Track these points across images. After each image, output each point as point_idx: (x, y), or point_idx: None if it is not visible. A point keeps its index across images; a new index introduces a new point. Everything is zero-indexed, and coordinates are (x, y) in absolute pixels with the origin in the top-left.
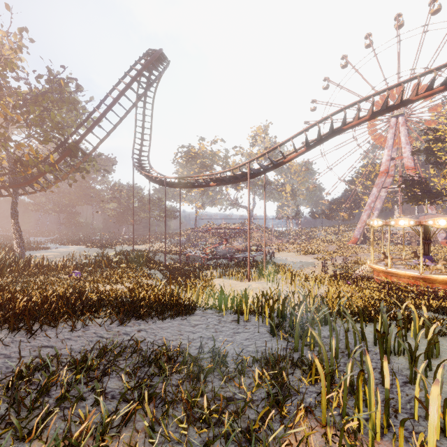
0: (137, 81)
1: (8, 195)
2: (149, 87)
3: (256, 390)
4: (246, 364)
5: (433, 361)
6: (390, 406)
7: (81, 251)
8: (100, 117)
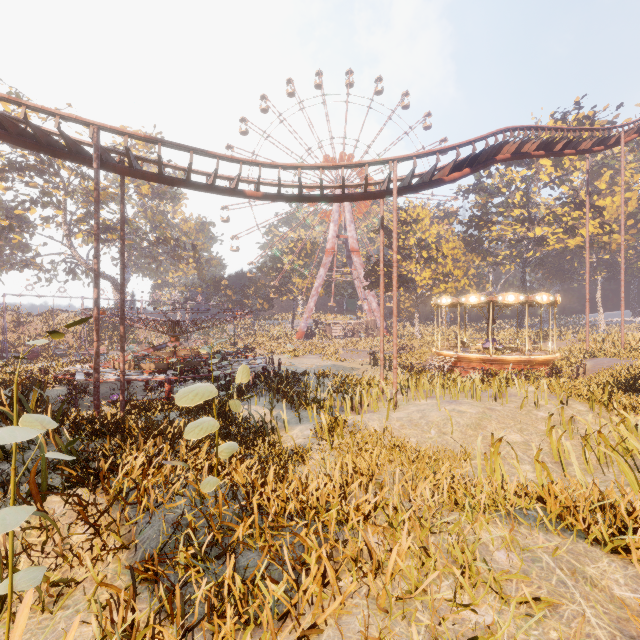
0: None
1: None
2: None
3: None
4: None
5: None
6: None
7: None
8: None
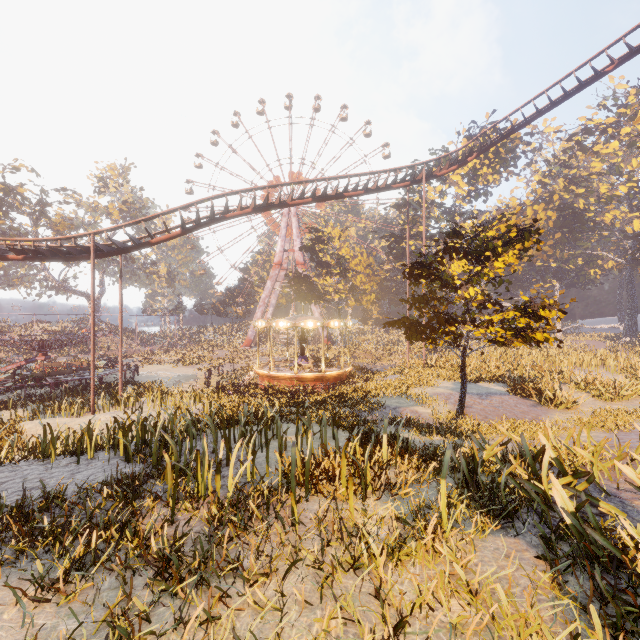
0: None
1: None
2: None
3: (106, 506)
4: (93, 493)
5: (273, 441)
6: (227, 476)
7: None
8: None
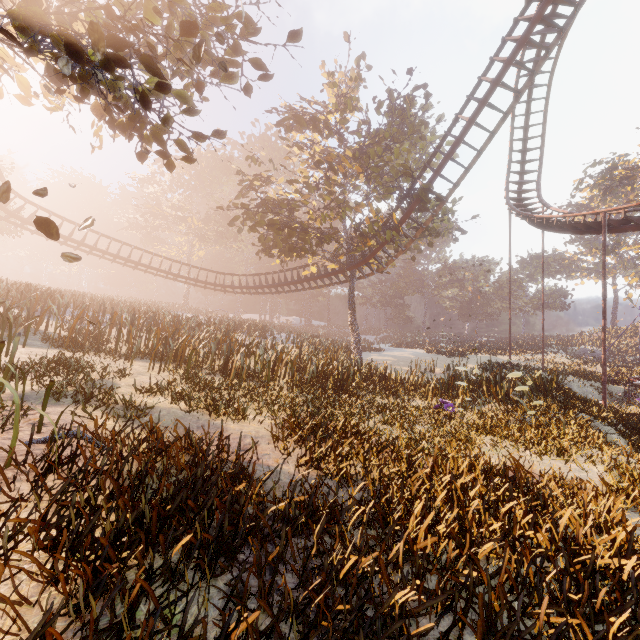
0: (542, 20)
1: (345, 281)
2: (568, 21)
3: None
4: None
5: None
6: None
7: (421, 357)
8: (466, 126)
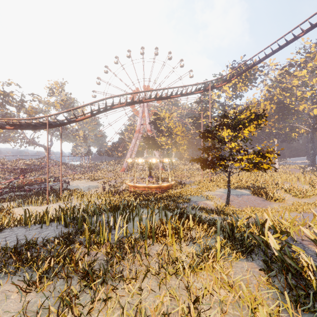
0: None
1: None
2: None
3: (56, 248)
4: (50, 242)
5: (136, 217)
6: (114, 234)
7: None
8: None
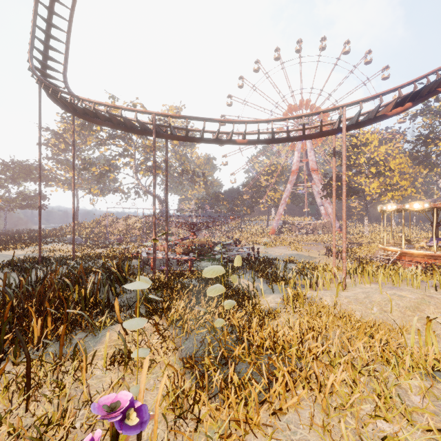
0: None
1: None
2: None
3: None
4: None
5: None
6: None
7: None
8: None
